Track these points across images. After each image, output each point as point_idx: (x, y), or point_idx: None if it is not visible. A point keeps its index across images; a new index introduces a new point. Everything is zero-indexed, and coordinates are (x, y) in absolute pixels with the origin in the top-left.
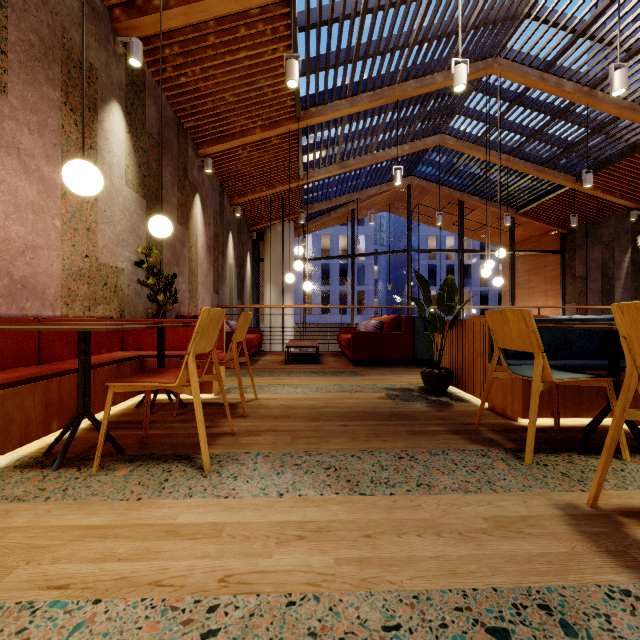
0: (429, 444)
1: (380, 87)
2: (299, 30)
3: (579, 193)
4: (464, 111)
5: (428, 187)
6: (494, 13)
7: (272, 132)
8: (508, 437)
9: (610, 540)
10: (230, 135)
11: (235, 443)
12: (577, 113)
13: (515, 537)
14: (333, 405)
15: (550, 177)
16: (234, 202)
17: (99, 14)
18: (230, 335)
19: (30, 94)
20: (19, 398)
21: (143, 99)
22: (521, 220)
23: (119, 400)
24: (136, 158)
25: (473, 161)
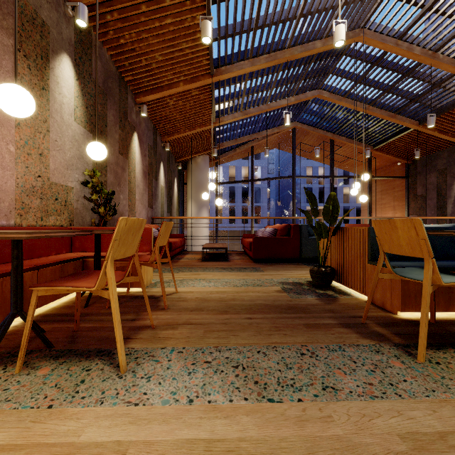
0: (325, 338)
1: (274, 51)
2: (212, 2)
3: (421, 133)
4: (336, 71)
5: (308, 130)
6: None
7: (192, 85)
8: (393, 331)
9: None
10: (160, 87)
11: (154, 337)
12: (422, 71)
13: None
14: (239, 298)
15: (399, 121)
16: (164, 140)
17: None
18: None
19: None
20: None
21: (90, 55)
22: (376, 154)
23: (63, 294)
24: (84, 100)
25: (342, 110)
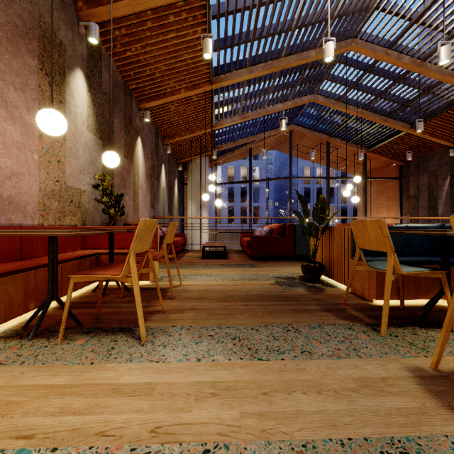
0: (309, 319)
1: (270, 60)
2: (212, 18)
3: (413, 136)
4: (330, 77)
5: (304, 132)
6: (353, 6)
7: (193, 92)
8: (367, 314)
9: (451, 397)
10: (163, 94)
11: (165, 319)
12: (412, 78)
13: (378, 394)
14: (237, 289)
15: (392, 125)
16: (166, 143)
17: (67, 5)
18: (162, 238)
19: (15, 62)
20: (4, 286)
21: (99, 67)
22: (371, 156)
23: (81, 286)
24: (94, 110)
25: (337, 113)
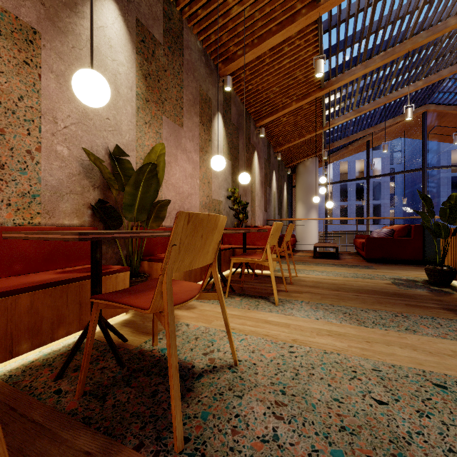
0: (421, 312)
1: (391, 46)
2: (323, 33)
3: None
4: None
5: (445, 110)
6: None
7: (303, 102)
8: None
9: None
10: (275, 110)
11: (288, 295)
12: None
13: None
14: (349, 284)
15: None
16: (276, 151)
17: (212, 70)
18: None
19: (189, 123)
20: None
21: (230, 105)
22: None
23: (224, 270)
24: (227, 139)
25: None
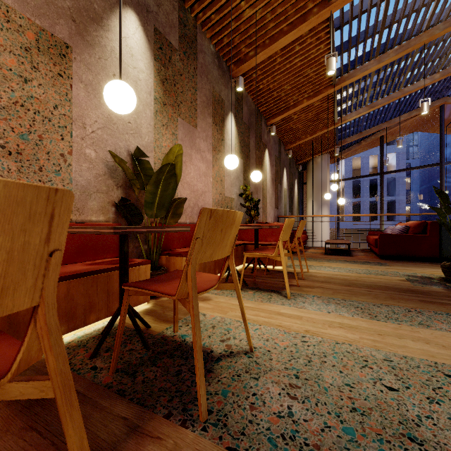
0: (436, 308)
1: (406, 40)
2: (335, 30)
3: None
4: None
5: None
6: None
7: (314, 99)
8: None
9: None
10: (286, 108)
11: (300, 290)
12: None
13: None
14: (361, 280)
15: None
16: (287, 148)
17: (225, 72)
18: None
19: (203, 124)
20: None
21: (241, 105)
22: None
23: (237, 265)
24: (239, 138)
25: None
